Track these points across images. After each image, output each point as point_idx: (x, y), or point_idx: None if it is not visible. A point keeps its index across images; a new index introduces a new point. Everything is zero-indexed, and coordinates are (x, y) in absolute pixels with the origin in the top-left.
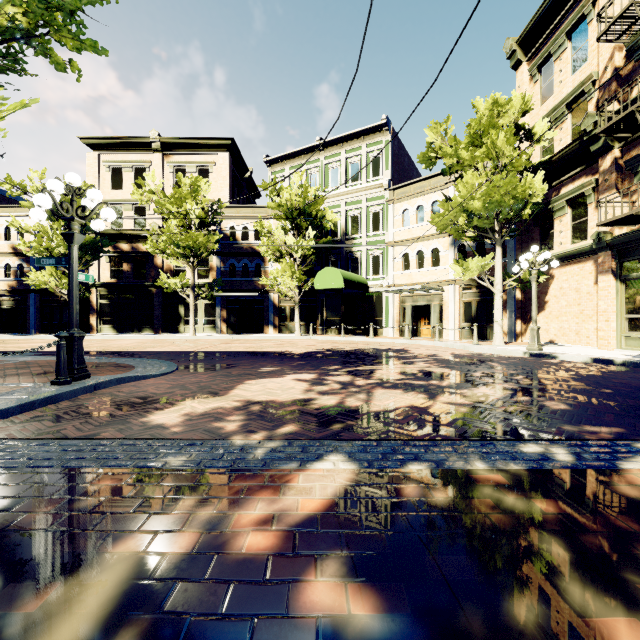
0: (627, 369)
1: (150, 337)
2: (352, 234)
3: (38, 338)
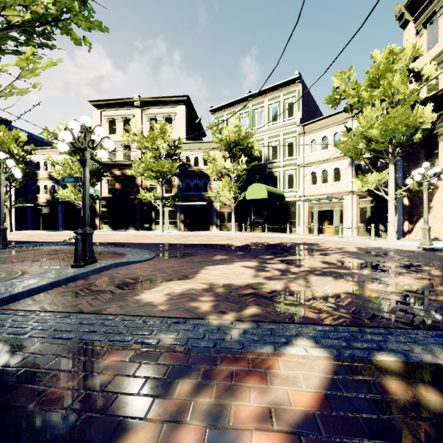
0: None
1: (133, 233)
2: (272, 159)
3: (64, 233)
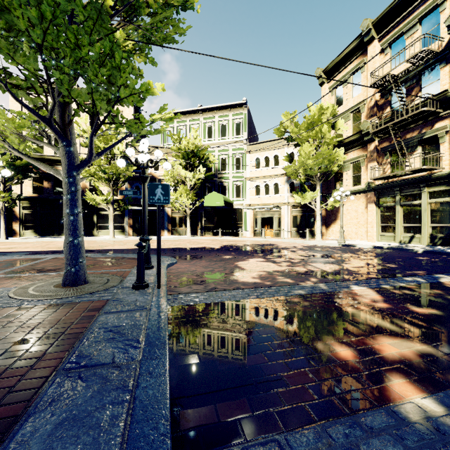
0: (391, 250)
1: None
2: (222, 170)
3: None
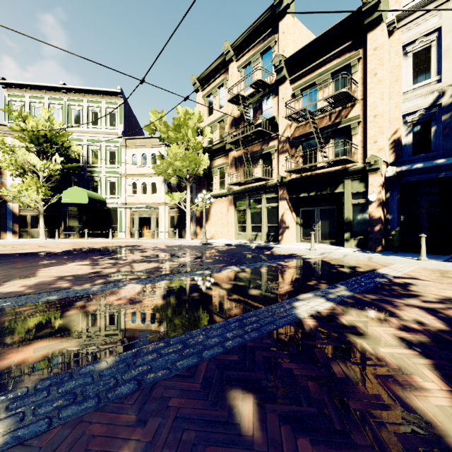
0: (235, 247)
1: None
2: (93, 163)
3: None
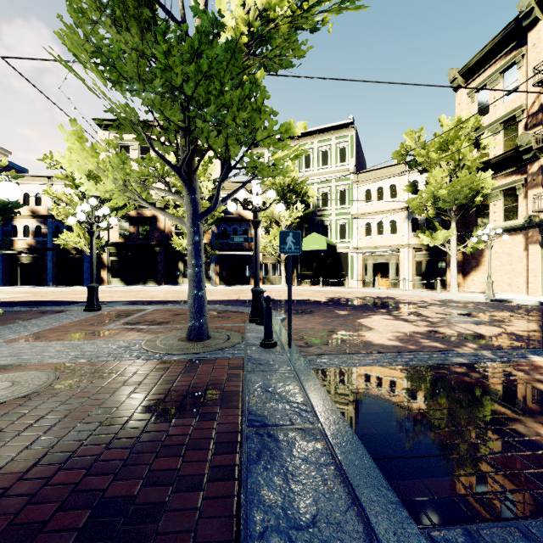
0: None
1: (165, 288)
2: (322, 206)
3: (67, 290)
